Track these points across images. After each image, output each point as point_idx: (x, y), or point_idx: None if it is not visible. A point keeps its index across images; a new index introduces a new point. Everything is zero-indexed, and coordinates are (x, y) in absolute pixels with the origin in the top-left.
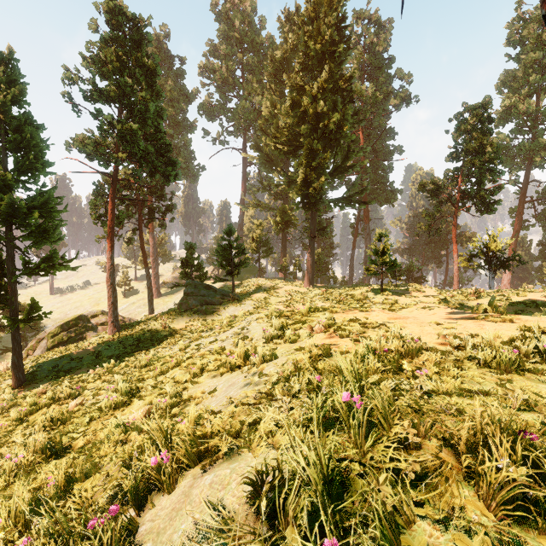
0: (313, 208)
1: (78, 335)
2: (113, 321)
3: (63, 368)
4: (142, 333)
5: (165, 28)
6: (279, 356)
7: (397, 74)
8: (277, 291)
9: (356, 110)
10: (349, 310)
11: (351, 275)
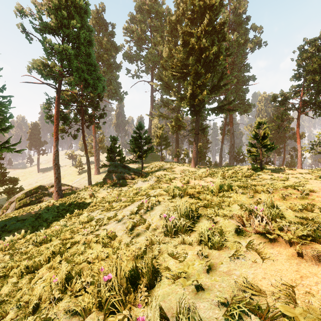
0: (197, 114)
1: (38, 199)
2: (57, 190)
3: (9, 228)
4: (74, 200)
5: (102, 5)
6: (198, 296)
7: (252, 27)
8: (174, 169)
9: (226, 47)
10: (279, 190)
11: (220, 161)
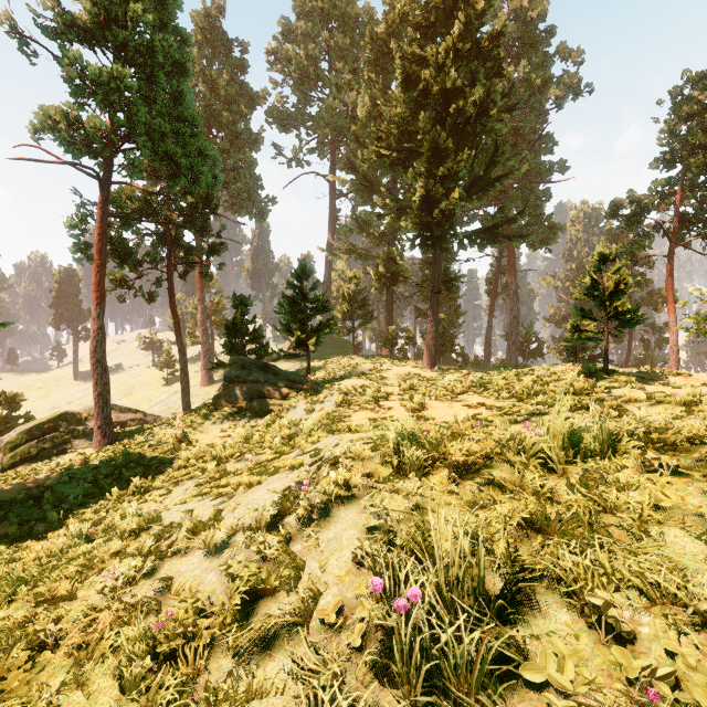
0: (437, 246)
1: (58, 446)
2: (100, 425)
3: None
4: (137, 451)
5: None
6: None
7: (560, 52)
8: (384, 374)
9: (504, 93)
10: None
11: (487, 354)
